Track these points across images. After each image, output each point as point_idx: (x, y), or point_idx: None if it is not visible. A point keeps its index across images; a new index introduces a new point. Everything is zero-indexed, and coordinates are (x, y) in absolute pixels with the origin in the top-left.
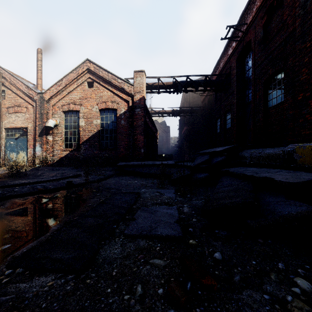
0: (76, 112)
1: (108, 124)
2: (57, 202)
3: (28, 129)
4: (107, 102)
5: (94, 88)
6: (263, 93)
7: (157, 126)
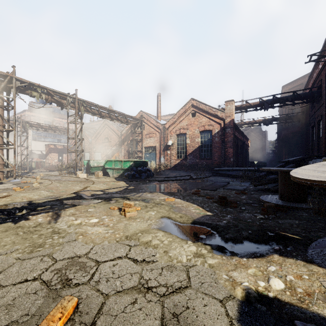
0: (184, 134)
1: (206, 141)
2: (192, 183)
3: (156, 147)
4: (205, 125)
5: (196, 117)
6: None
7: (250, 132)
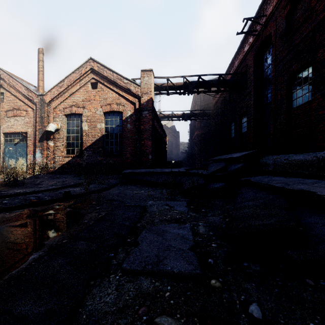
0: (79, 116)
1: (114, 128)
2: (48, 218)
3: (27, 134)
4: (112, 104)
5: (98, 89)
6: (286, 92)
7: (166, 131)
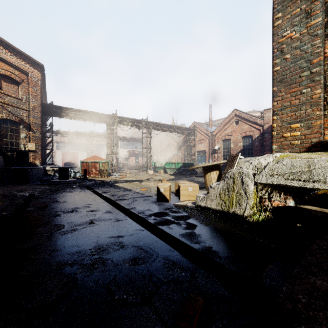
0: (229, 140)
1: (247, 145)
2: None
3: (206, 151)
4: (246, 132)
5: (238, 124)
6: None
7: None
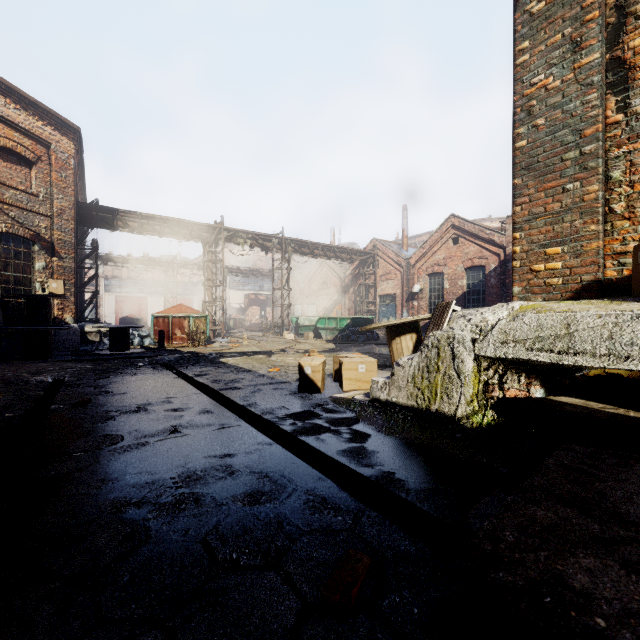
0: (440, 274)
1: (475, 284)
2: None
3: (396, 296)
4: (473, 258)
5: (459, 244)
6: None
7: None
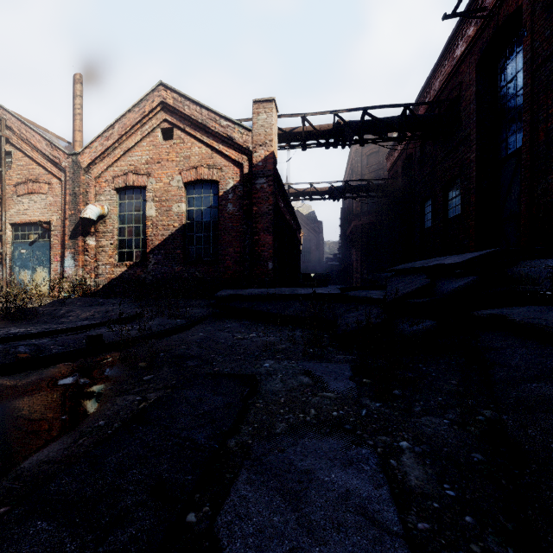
0: (141, 190)
1: (203, 212)
2: (22, 407)
3: (51, 226)
4: (199, 167)
5: (174, 141)
6: None
7: (300, 221)
